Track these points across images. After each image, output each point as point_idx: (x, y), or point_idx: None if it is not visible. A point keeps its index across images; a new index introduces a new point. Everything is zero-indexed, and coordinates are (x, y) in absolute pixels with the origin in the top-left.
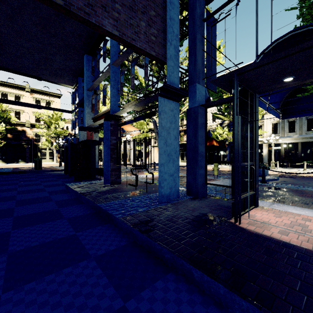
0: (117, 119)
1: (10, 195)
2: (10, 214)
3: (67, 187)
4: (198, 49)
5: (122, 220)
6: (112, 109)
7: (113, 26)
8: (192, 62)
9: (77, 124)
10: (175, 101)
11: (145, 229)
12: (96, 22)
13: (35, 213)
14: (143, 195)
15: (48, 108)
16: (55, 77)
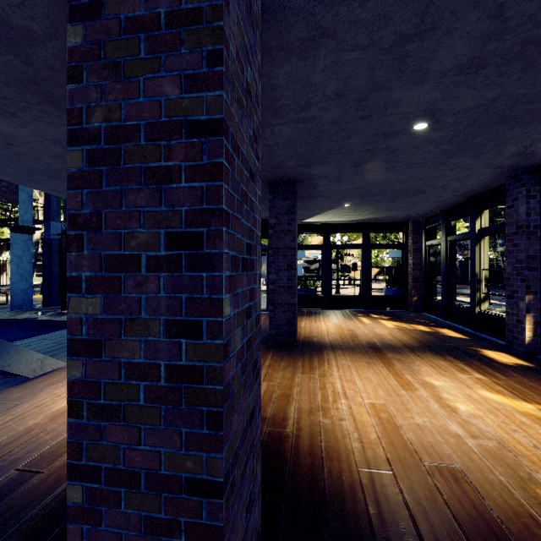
0: None
1: None
2: None
3: None
4: (53, 195)
5: None
6: None
7: None
8: (47, 204)
9: None
10: (28, 235)
11: None
12: None
13: None
14: None
15: None
16: None
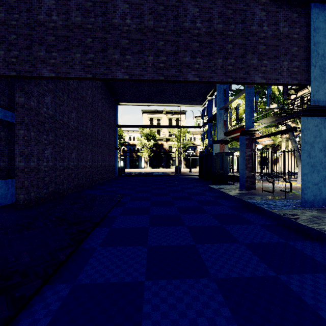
0: (251, 133)
1: (179, 189)
2: (191, 199)
3: (211, 188)
4: None
5: (270, 211)
6: (246, 125)
7: (261, 78)
8: None
9: (198, 134)
10: (320, 117)
11: (292, 218)
12: (250, 81)
13: (205, 200)
14: (282, 200)
15: (184, 127)
16: (190, 102)
